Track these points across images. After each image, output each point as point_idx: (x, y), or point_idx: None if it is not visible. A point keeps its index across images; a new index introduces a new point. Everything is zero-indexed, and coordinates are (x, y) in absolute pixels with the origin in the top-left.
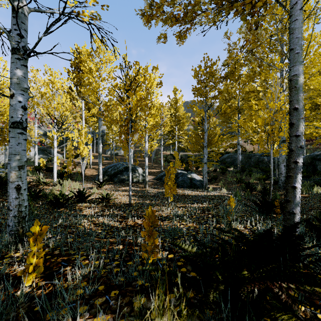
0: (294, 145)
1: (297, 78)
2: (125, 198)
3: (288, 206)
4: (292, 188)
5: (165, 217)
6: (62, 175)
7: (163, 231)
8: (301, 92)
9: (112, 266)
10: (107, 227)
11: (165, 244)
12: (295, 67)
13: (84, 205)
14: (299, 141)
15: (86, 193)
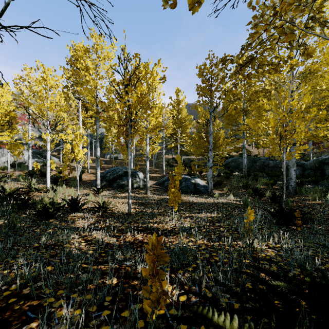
0: None
1: None
2: (124, 206)
3: None
4: None
5: (170, 232)
6: (57, 181)
7: (169, 251)
8: None
9: (99, 319)
10: (100, 246)
11: (173, 275)
12: None
13: (77, 216)
14: None
15: (81, 201)
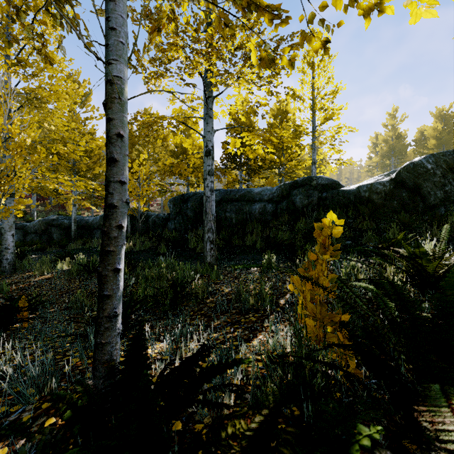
0: (118, 198)
1: (123, 85)
2: None
3: (107, 306)
4: (115, 272)
5: None
6: None
7: None
8: (126, 112)
9: None
10: None
11: None
12: (119, 65)
13: None
14: (123, 192)
15: None
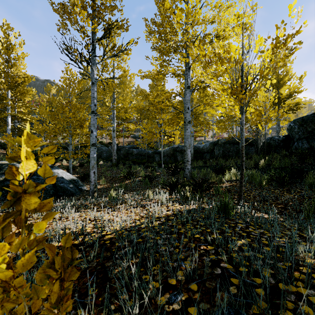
0: None
1: None
2: None
3: None
4: None
5: None
6: None
7: None
8: None
9: None
10: None
11: None
12: None
13: None
14: None
15: None
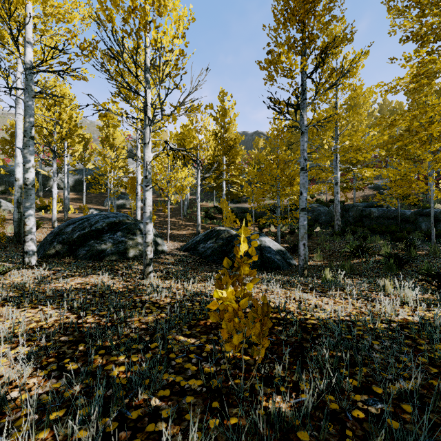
0: None
1: None
2: None
3: None
4: None
5: None
6: None
7: None
8: None
9: None
10: None
11: None
12: None
13: None
14: None
15: None
